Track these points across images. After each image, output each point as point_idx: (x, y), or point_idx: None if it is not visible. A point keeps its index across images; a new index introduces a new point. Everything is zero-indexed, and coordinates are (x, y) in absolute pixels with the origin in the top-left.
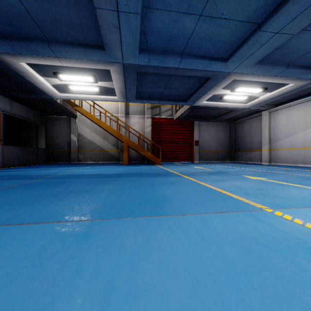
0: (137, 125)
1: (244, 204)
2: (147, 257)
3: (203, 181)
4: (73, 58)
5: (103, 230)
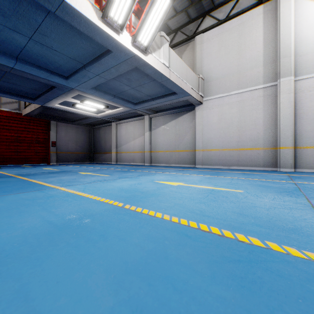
0: None
1: (46, 187)
2: None
3: (34, 179)
4: None
5: None
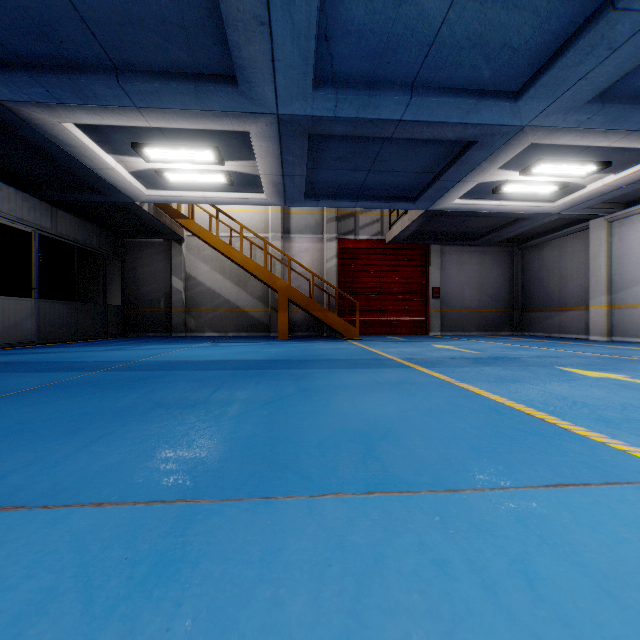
0: (308, 255)
1: (615, 457)
2: None
3: (468, 381)
4: (170, 107)
5: (219, 545)
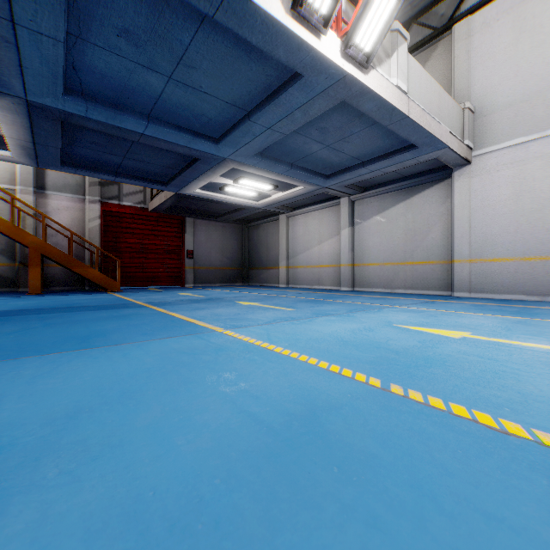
0: (67, 213)
1: (201, 329)
2: (52, 376)
3: (175, 311)
4: None
5: None
